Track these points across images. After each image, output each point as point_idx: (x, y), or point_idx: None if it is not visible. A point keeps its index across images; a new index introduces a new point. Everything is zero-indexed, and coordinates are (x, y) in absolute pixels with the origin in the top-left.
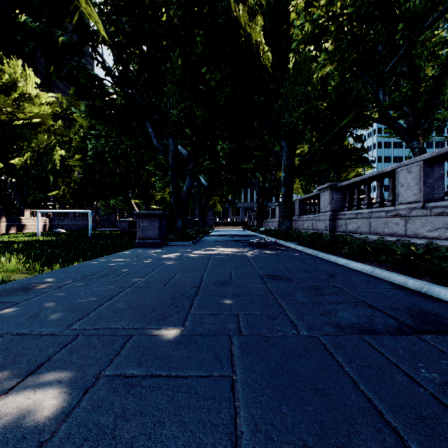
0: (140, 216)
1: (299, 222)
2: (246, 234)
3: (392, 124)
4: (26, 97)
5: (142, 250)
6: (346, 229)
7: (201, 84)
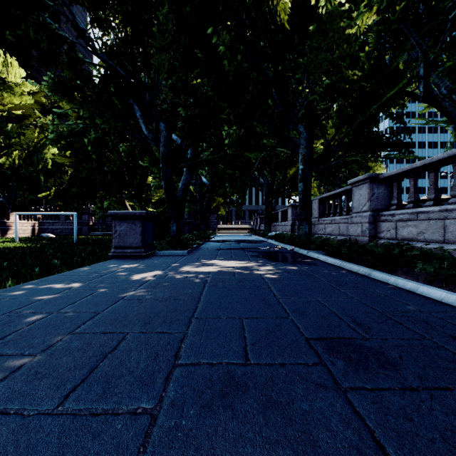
0: (116, 218)
1: (320, 226)
2: (253, 240)
3: (439, 103)
4: (6, 86)
5: (113, 264)
6: (396, 235)
7: (199, 48)
